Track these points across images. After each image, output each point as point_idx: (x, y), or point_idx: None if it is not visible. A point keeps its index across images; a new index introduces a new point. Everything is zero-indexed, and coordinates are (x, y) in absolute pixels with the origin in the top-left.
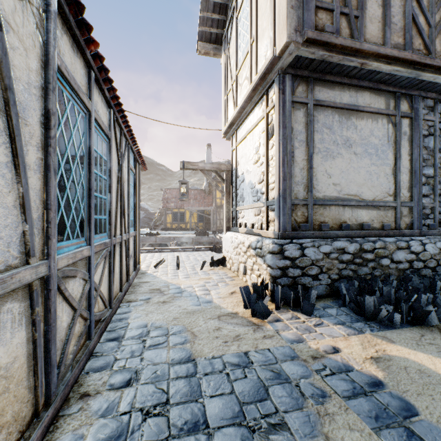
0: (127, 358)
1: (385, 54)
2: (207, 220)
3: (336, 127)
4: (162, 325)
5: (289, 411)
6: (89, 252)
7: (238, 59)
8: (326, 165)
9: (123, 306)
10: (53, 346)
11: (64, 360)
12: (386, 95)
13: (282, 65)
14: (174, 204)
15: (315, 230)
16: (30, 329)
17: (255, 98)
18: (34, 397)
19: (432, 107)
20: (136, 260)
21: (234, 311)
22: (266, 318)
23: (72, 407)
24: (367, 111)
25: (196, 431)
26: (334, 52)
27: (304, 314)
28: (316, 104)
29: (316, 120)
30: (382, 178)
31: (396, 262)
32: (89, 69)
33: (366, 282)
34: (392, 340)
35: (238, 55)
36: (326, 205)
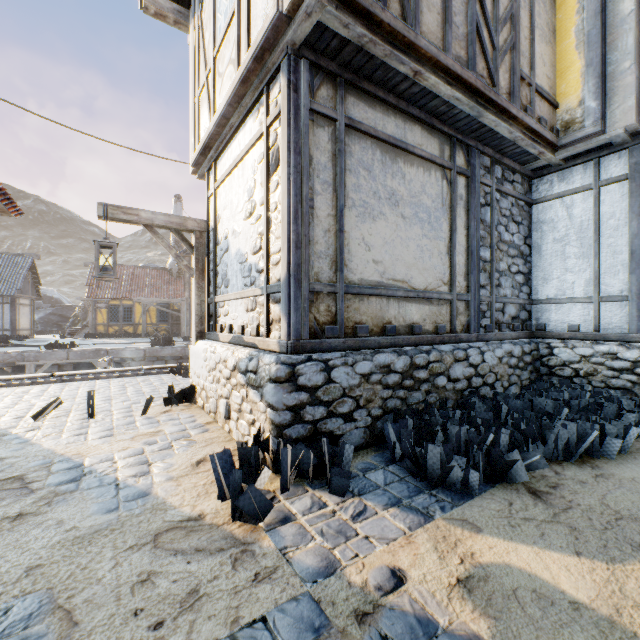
0: None
1: (446, 66)
2: (175, 320)
3: (378, 171)
4: None
5: None
6: None
7: (218, 29)
8: (363, 228)
9: None
10: None
11: None
12: (441, 137)
13: (295, 38)
14: (112, 292)
15: (348, 336)
16: None
17: (248, 100)
18: None
19: (488, 167)
20: None
21: (196, 511)
22: (262, 520)
23: None
24: (418, 155)
25: None
26: (379, 36)
27: (334, 494)
28: (349, 125)
29: (349, 153)
30: (436, 257)
31: (454, 381)
32: None
33: (423, 418)
34: (476, 524)
35: (216, 22)
36: (364, 295)
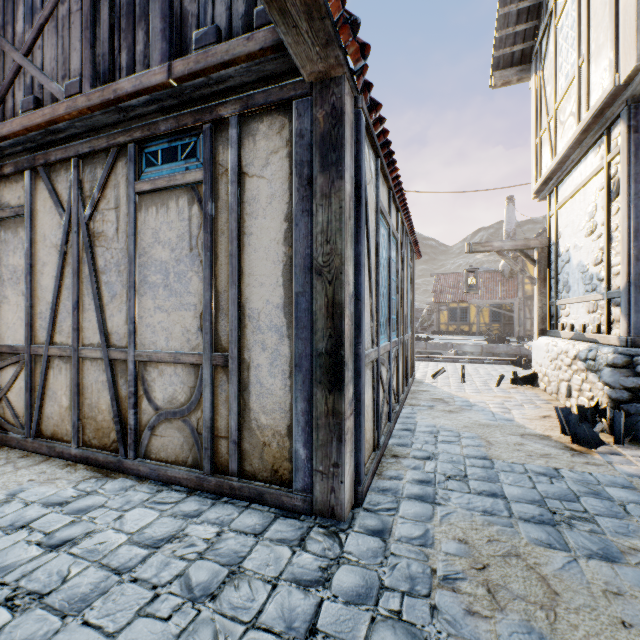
0: (422, 444)
1: None
2: (507, 320)
3: None
4: (451, 429)
5: (601, 515)
6: (389, 347)
7: (558, 86)
8: None
9: (406, 408)
10: (379, 409)
11: (381, 425)
12: None
13: (633, 93)
14: (451, 297)
15: None
16: (372, 391)
17: (588, 141)
18: (372, 437)
19: None
20: (412, 365)
21: (545, 433)
22: (594, 448)
23: (388, 459)
24: None
25: (494, 497)
26: None
27: None
28: None
29: None
30: None
31: None
32: (388, 191)
33: None
34: None
35: (557, 80)
36: None
